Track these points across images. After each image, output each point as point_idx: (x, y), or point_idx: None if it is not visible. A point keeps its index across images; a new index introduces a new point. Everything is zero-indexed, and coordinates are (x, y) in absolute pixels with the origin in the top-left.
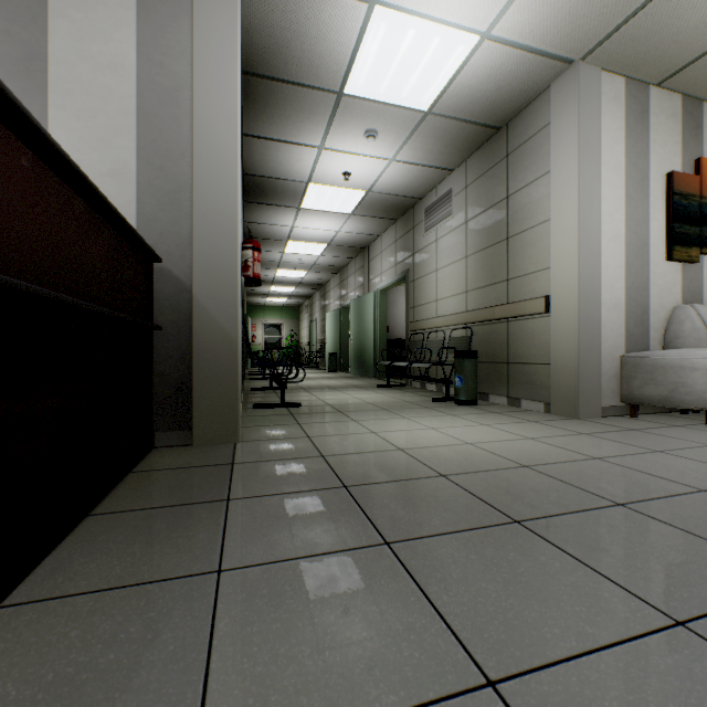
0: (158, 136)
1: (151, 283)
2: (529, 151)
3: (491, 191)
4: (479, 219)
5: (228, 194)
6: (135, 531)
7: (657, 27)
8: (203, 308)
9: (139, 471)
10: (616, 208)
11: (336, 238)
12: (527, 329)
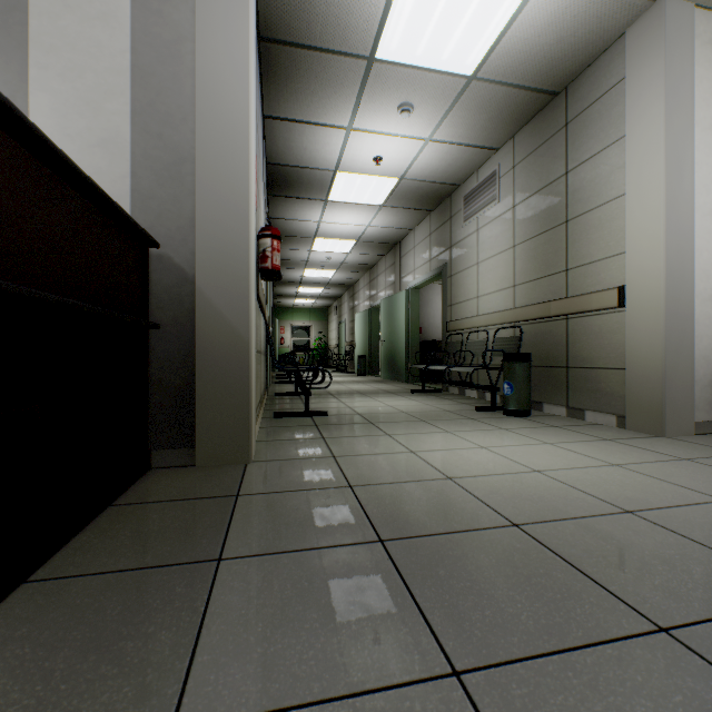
0: (156, 98)
1: (146, 272)
2: (596, 116)
3: (545, 168)
4: (531, 201)
5: (237, 166)
6: (72, 620)
7: None
8: (208, 302)
9: (121, 503)
10: None
11: (365, 233)
12: (593, 327)
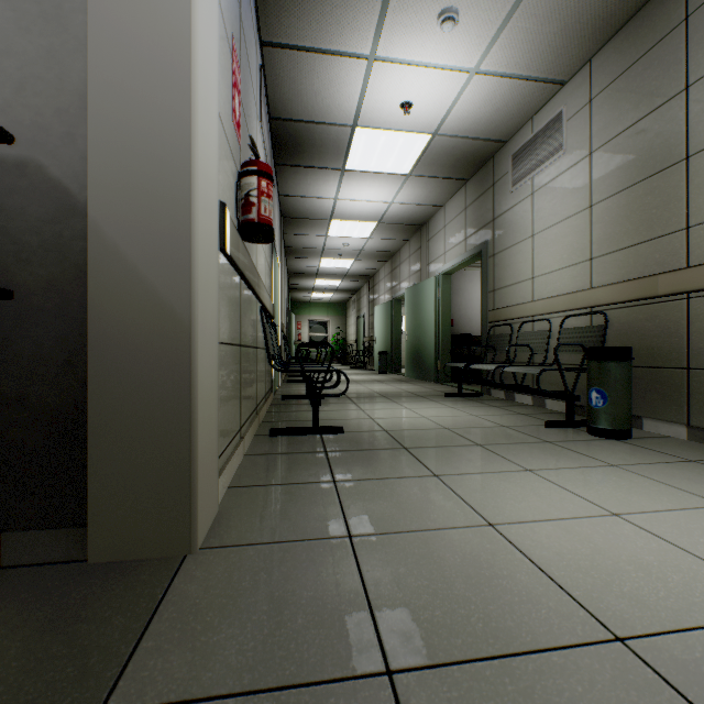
0: None
1: None
2: None
3: (645, 90)
4: (620, 141)
5: None
6: None
7: None
8: (112, 250)
9: None
10: None
11: (388, 212)
12: None
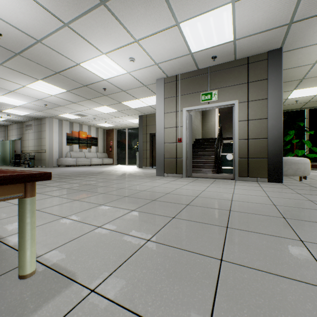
0: None
1: None
2: (44, 126)
3: (39, 129)
4: (37, 133)
5: None
6: None
7: (58, 117)
8: None
9: None
10: (57, 138)
11: None
12: (44, 154)
